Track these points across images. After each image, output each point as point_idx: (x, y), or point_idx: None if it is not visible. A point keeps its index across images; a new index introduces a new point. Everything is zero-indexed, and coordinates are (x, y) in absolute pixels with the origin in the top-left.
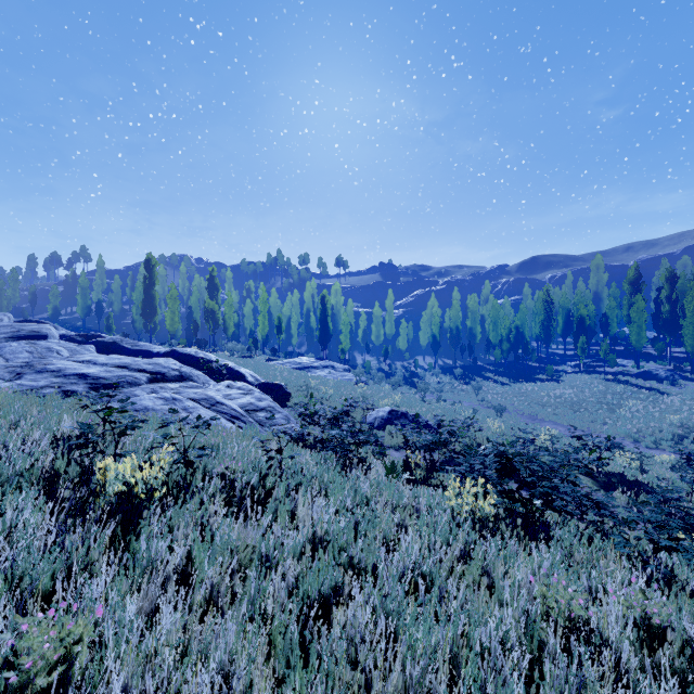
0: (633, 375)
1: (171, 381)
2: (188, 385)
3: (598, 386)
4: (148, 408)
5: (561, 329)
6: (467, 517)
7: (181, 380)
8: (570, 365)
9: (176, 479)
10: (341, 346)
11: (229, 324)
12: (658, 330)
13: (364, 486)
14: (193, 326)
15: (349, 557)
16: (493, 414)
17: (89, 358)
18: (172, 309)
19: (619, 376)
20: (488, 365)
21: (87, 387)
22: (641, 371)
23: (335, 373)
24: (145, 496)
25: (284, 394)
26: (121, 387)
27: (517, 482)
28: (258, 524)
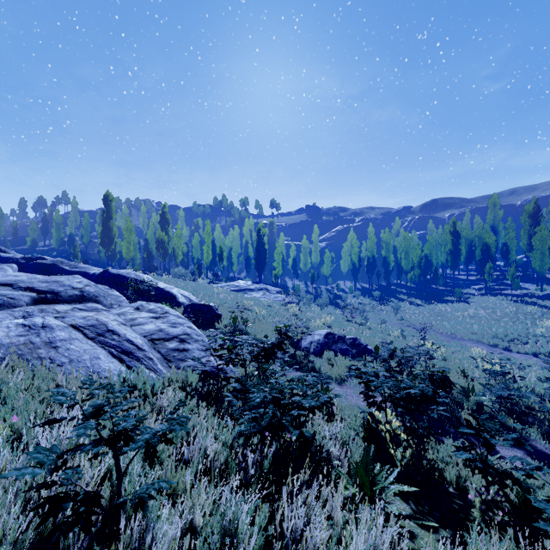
0: (539, 297)
1: (67, 301)
2: (84, 307)
3: (508, 307)
4: None
5: (464, 257)
6: None
7: (81, 300)
8: (475, 289)
9: None
10: (274, 272)
11: (178, 253)
12: None
13: None
14: (146, 255)
15: None
16: (416, 333)
17: None
18: (128, 239)
19: (525, 298)
20: (400, 289)
21: None
22: (546, 293)
23: (269, 295)
24: None
25: (214, 315)
26: None
27: None
28: None
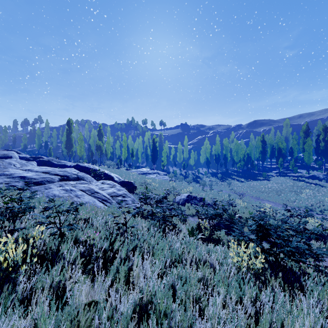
0: (306, 177)
1: (72, 180)
2: (80, 182)
3: (289, 182)
4: (55, 195)
5: (269, 154)
6: (245, 270)
7: (77, 179)
8: (274, 172)
9: (50, 247)
10: (162, 163)
11: (108, 152)
12: (317, 155)
13: (177, 245)
14: (90, 153)
15: (169, 326)
16: (238, 196)
17: (30, 168)
18: (80, 145)
19: (299, 178)
20: (233, 172)
21: (23, 183)
22: (310, 175)
23: (159, 176)
24: (11, 270)
25: (133, 186)
26: (43, 183)
27: (270, 242)
28: (105, 279)
